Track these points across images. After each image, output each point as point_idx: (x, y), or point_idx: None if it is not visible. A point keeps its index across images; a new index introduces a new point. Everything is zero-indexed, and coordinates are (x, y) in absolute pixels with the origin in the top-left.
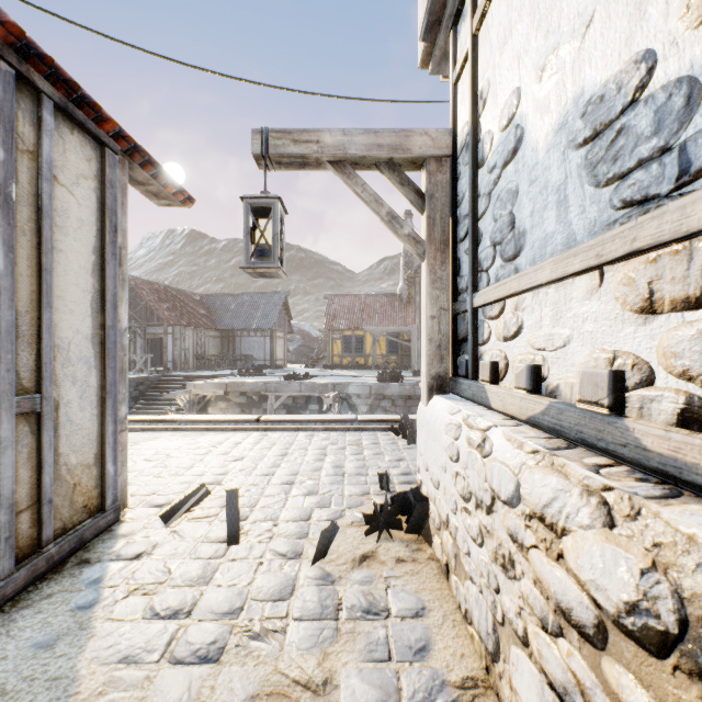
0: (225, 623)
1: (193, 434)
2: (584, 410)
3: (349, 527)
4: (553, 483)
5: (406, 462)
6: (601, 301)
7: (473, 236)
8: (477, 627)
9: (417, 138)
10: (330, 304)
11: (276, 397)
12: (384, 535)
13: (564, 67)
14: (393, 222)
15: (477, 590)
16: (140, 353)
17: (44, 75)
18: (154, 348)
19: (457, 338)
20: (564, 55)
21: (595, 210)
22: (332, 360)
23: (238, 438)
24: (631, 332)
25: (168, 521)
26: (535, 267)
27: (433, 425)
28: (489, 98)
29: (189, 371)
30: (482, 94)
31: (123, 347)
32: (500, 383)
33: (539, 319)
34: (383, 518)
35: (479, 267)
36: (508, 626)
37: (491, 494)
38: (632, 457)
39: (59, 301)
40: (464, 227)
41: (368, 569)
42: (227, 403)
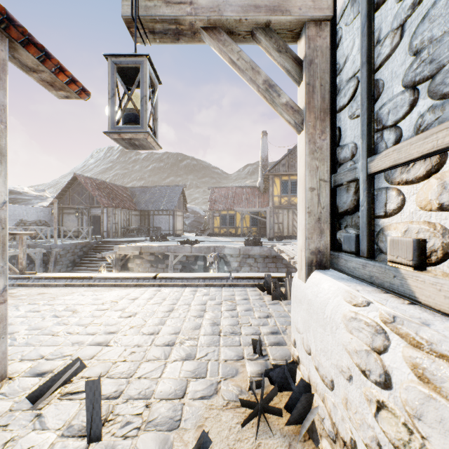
0: None
1: (102, 290)
2: None
3: (224, 409)
4: None
5: (273, 319)
6: None
7: (368, 90)
8: None
9: None
10: (212, 193)
11: (175, 256)
12: (262, 425)
13: None
14: (270, 90)
15: None
16: (85, 226)
17: None
18: (95, 222)
19: (337, 211)
20: None
21: None
22: (214, 230)
23: (137, 293)
24: None
25: (36, 401)
26: None
27: (320, 309)
28: None
29: (118, 238)
30: None
31: (0, 220)
32: (431, 268)
33: None
34: (261, 404)
35: (378, 124)
36: None
37: None
38: None
39: None
40: (348, 91)
41: None
42: (141, 260)
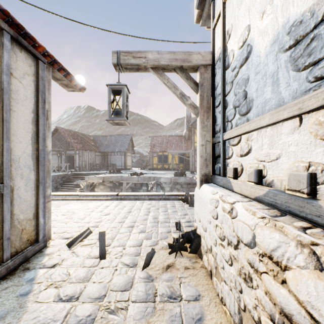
0: (96, 304)
1: (86, 202)
2: (290, 195)
3: (161, 249)
4: (277, 237)
5: (188, 215)
6: (300, 134)
7: (223, 104)
8: (228, 308)
9: (195, 56)
10: (152, 140)
11: (127, 183)
12: (178, 254)
13: (276, 9)
14: (182, 97)
15: (228, 288)
16: (64, 163)
17: (4, 20)
18: (70, 160)
19: (215, 155)
20: (276, 2)
21: (296, 84)
22: (153, 166)
23: (107, 203)
24: (321, 151)
25: (70, 247)
26: (259, 117)
27: (203, 199)
28: (232, 33)
29: (86, 171)
30: (228, 32)
31: (49, 160)
32: (238, 178)
33: (261, 145)
34: (178, 245)
35: (227, 119)
36: (248, 313)
37: (237, 239)
38: (323, 223)
39: (14, 136)
40: (218, 100)
41: (170, 273)
42: (104, 186)
